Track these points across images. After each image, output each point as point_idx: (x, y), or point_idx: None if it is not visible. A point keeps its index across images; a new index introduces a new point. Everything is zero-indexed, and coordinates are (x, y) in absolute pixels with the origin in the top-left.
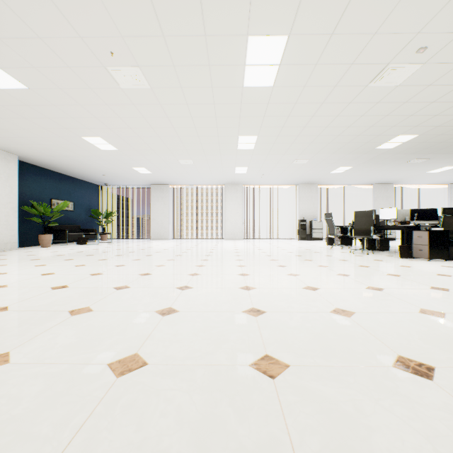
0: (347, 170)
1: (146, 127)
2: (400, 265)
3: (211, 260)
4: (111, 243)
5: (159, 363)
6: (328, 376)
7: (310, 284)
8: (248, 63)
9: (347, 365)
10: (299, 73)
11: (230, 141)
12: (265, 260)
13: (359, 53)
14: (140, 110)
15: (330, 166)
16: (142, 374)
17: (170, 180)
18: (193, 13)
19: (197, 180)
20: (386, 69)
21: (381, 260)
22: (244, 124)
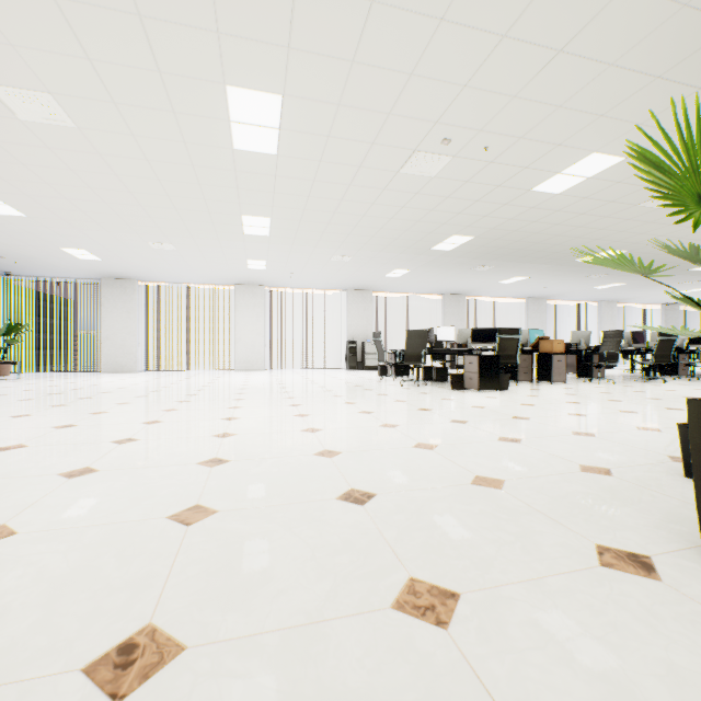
0: (405, 275)
1: (78, 184)
2: (444, 397)
3: (193, 401)
4: (17, 380)
5: (36, 530)
6: (256, 516)
7: (315, 425)
8: (234, 119)
9: (287, 503)
10: (308, 143)
11: (230, 222)
12: (278, 398)
13: (378, 133)
14: (63, 158)
15: (382, 268)
16: (3, 544)
17: (138, 272)
18: (135, 40)
19: (188, 275)
20: (415, 156)
21: (428, 393)
22: (247, 200)
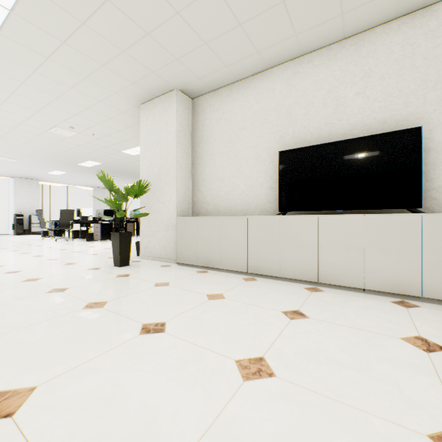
0: (64, 174)
1: None
2: (79, 244)
3: None
4: None
5: None
6: None
7: None
8: None
9: None
10: None
11: None
12: None
13: (32, 115)
14: None
15: (45, 168)
16: None
17: None
18: None
19: None
20: (57, 128)
21: (71, 243)
22: None
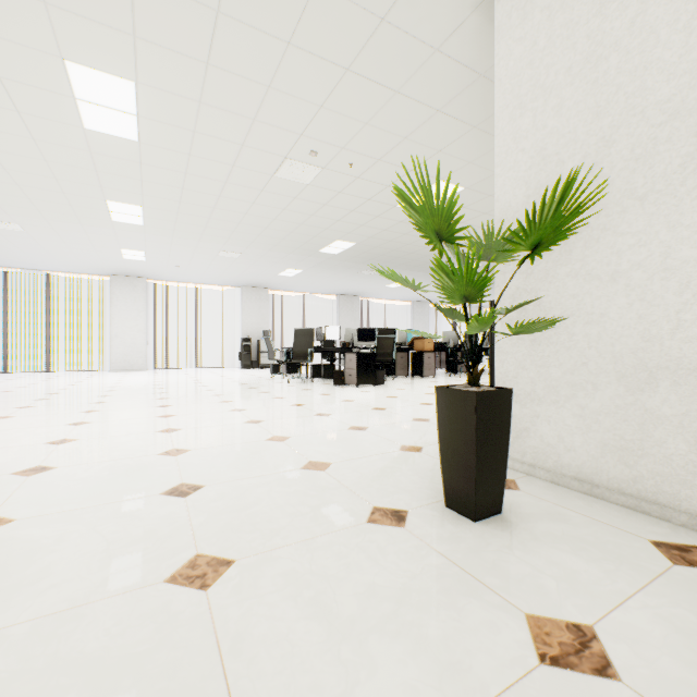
0: (299, 274)
1: None
2: (322, 393)
3: (39, 406)
4: None
5: None
6: (60, 519)
7: (176, 425)
8: (81, 97)
9: (104, 504)
10: (174, 135)
11: (93, 206)
12: (148, 399)
13: (247, 136)
14: None
15: (275, 266)
16: None
17: None
18: None
19: (46, 261)
20: (287, 163)
21: (310, 390)
22: (111, 185)
